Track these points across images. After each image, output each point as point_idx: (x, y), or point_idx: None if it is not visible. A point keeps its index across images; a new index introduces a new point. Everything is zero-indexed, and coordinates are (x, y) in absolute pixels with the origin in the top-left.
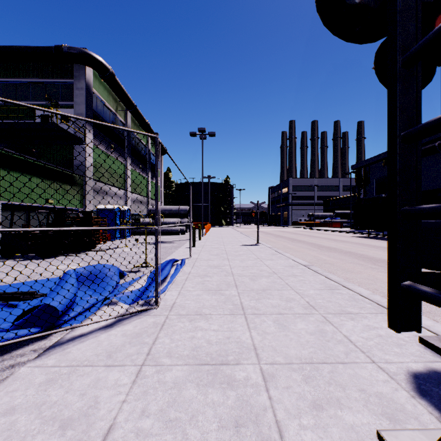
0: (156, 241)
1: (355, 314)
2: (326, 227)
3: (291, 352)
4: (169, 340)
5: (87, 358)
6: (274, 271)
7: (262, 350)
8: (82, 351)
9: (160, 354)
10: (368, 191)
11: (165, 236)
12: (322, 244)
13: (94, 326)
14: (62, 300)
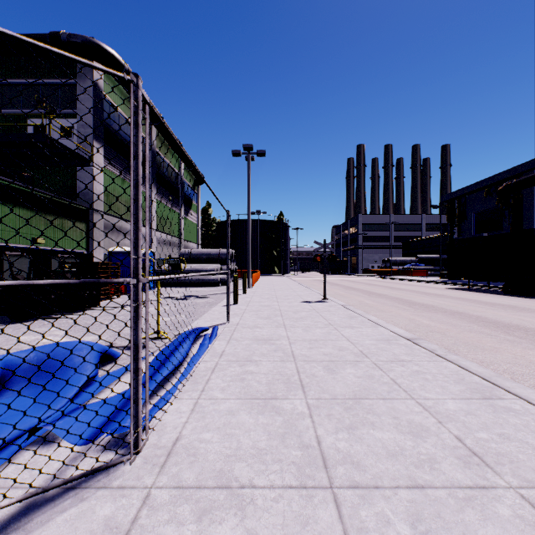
0: (134, 311)
1: None
2: (407, 275)
3: None
4: None
5: None
6: (363, 351)
7: None
8: None
9: None
10: (465, 230)
11: (201, 287)
12: (411, 299)
13: None
14: None
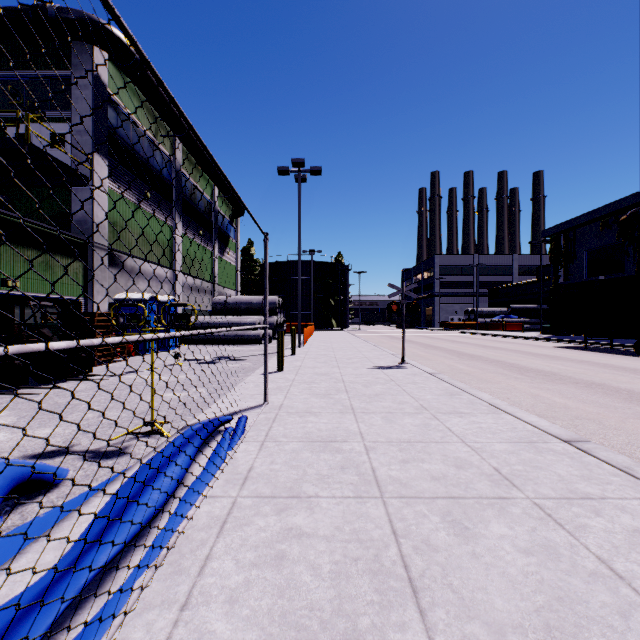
0: None
1: None
2: (497, 330)
3: None
4: None
5: None
6: (500, 470)
7: None
8: None
9: None
10: (573, 272)
11: (238, 345)
12: (518, 363)
13: None
14: None
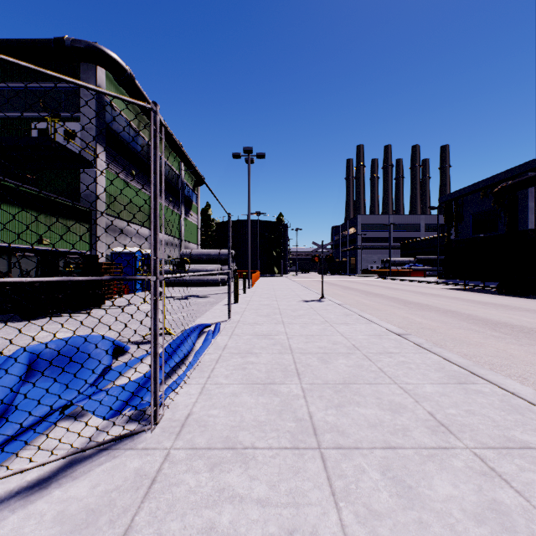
0: (153, 304)
1: None
2: (406, 276)
3: None
4: None
5: None
6: (355, 345)
7: None
8: None
9: None
10: (462, 231)
11: (201, 287)
12: (407, 299)
13: (10, 483)
14: None
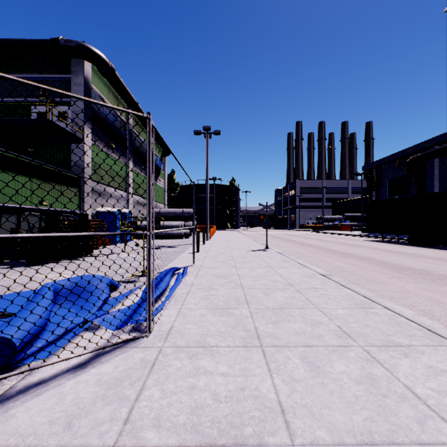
0: (148, 250)
1: (406, 347)
2: (336, 230)
3: (337, 419)
4: (159, 393)
5: (34, 430)
6: (290, 283)
7: (294, 414)
8: (31, 413)
9: (143, 421)
10: (381, 193)
11: (168, 239)
12: (335, 249)
13: (61, 365)
14: (23, 328)
